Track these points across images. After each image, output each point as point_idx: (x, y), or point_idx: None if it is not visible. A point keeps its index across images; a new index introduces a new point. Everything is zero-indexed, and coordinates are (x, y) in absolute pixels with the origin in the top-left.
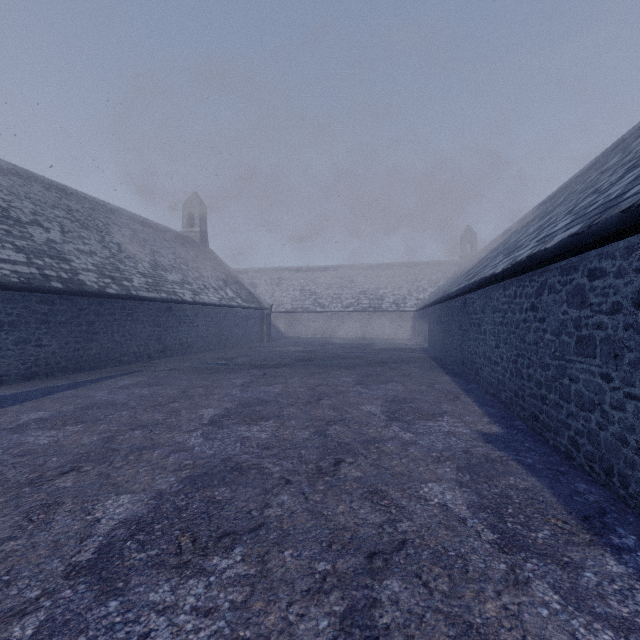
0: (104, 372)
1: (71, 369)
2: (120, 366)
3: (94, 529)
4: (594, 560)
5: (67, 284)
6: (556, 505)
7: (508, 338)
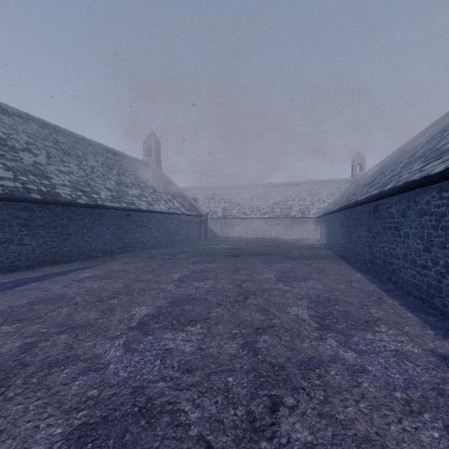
0: (74, 265)
1: (48, 262)
2: (89, 260)
3: None
4: None
5: (45, 195)
6: None
7: (448, 242)
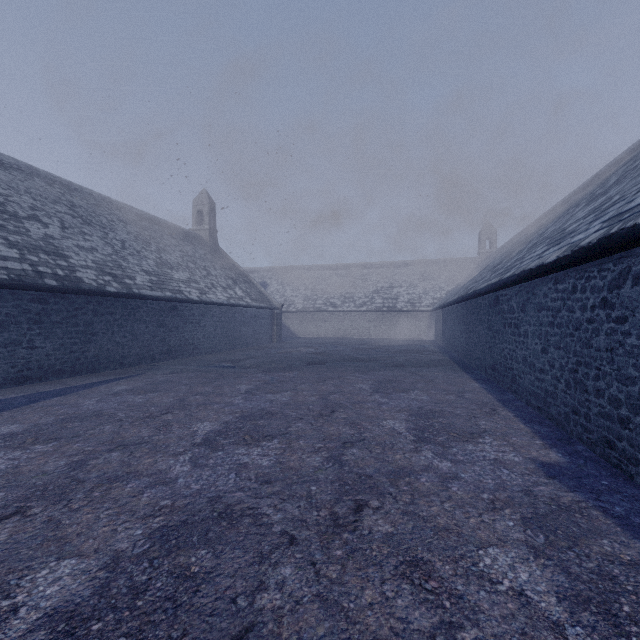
0: (102, 375)
1: (67, 372)
2: (121, 369)
3: (3, 629)
4: None
5: (62, 281)
6: None
7: (562, 342)
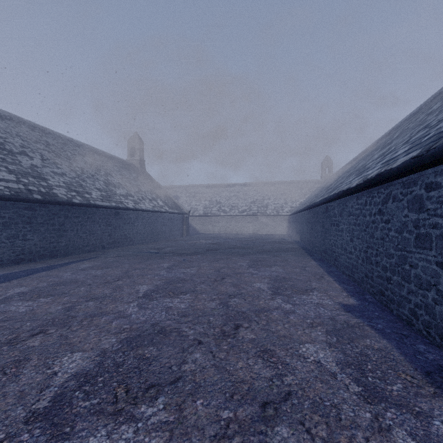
0: (71, 258)
1: (47, 256)
2: (82, 254)
3: (52, 381)
4: (440, 410)
5: (45, 196)
6: (404, 362)
7: (360, 234)
